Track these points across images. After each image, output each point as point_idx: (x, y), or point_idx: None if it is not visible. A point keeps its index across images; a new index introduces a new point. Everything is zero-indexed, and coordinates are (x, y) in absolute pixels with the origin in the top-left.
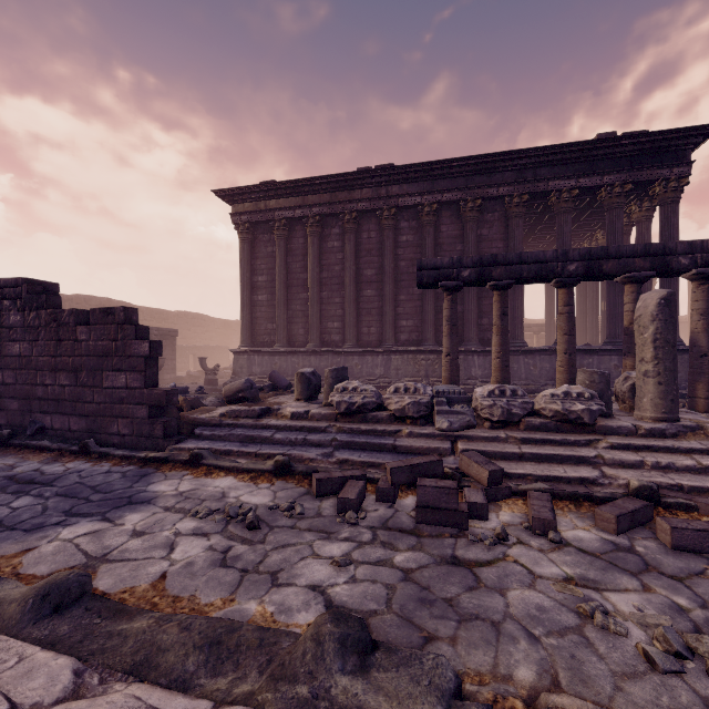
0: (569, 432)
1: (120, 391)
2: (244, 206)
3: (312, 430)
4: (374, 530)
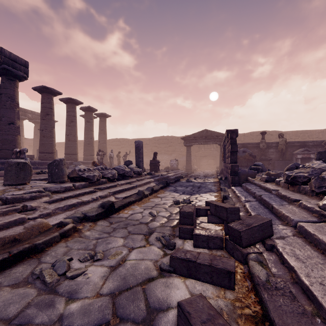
0: None
1: (229, 165)
2: None
3: (268, 190)
4: (178, 219)
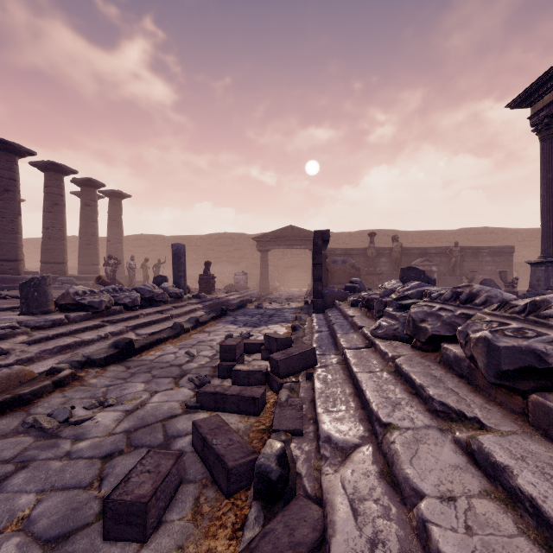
0: (484, 392)
1: None
2: (542, 102)
3: (347, 317)
4: None
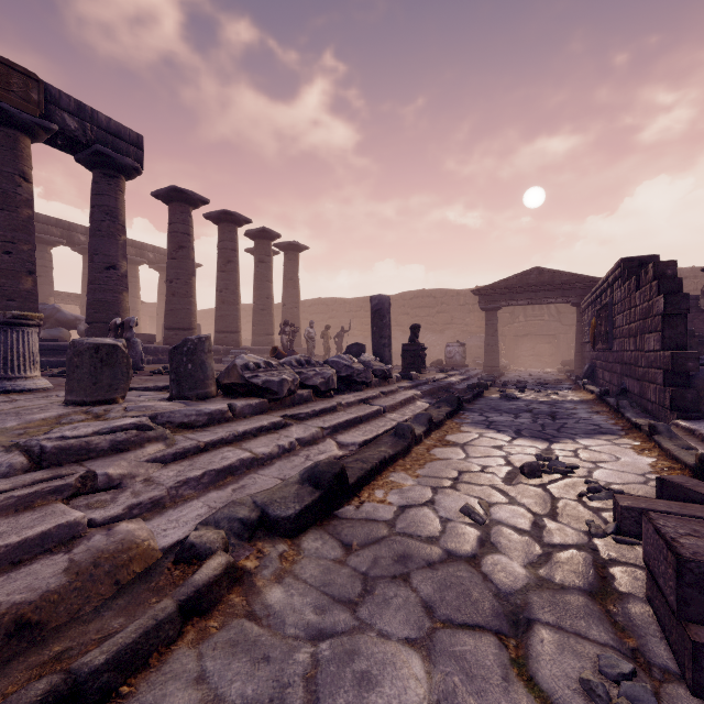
0: None
1: (650, 355)
2: None
3: None
4: (585, 550)
